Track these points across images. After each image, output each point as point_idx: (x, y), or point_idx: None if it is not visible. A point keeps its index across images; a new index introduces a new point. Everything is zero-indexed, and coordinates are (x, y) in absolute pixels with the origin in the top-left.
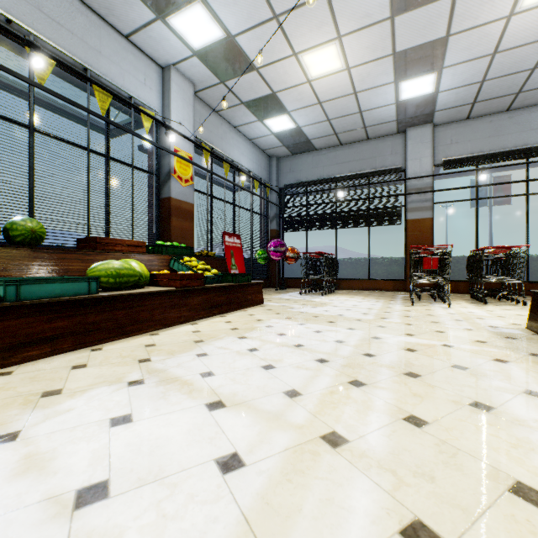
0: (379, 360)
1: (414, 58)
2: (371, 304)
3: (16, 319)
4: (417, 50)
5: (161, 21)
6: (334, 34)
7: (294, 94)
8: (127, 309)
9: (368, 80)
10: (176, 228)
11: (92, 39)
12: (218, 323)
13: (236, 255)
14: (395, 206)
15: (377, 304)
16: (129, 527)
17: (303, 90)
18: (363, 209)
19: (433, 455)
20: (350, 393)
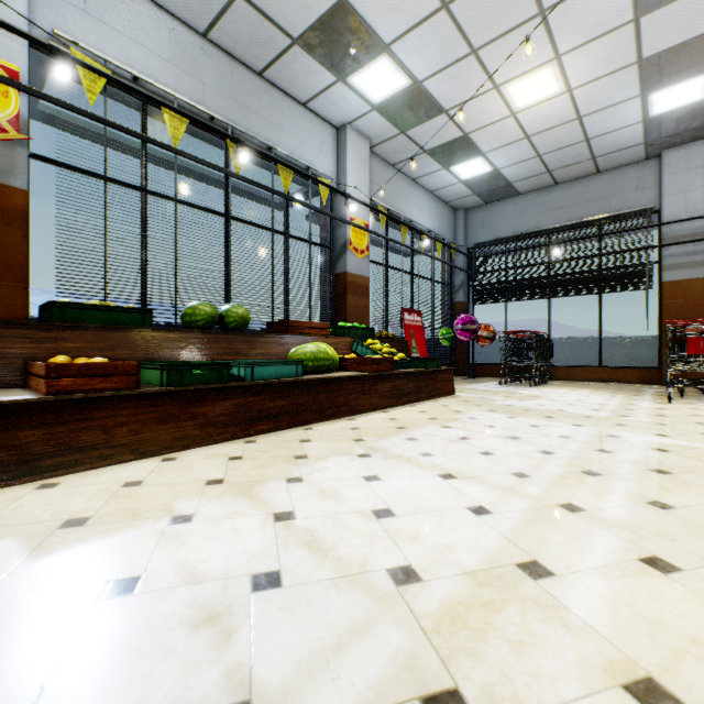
0: (617, 456)
1: (673, 60)
2: (603, 399)
3: (252, 396)
4: (677, 49)
5: (342, 82)
6: (550, 55)
7: (492, 132)
8: (327, 393)
9: (599, 99)
10: (352, 306)
11: (274, 115)
12: (412, 412)
13: (417, 336)
14: (642, 263)
15: (612, 400)
16: (421, 530)
17: (505, 125)
18: (590, 270)
19: (676, 527)
20: (583, 480)
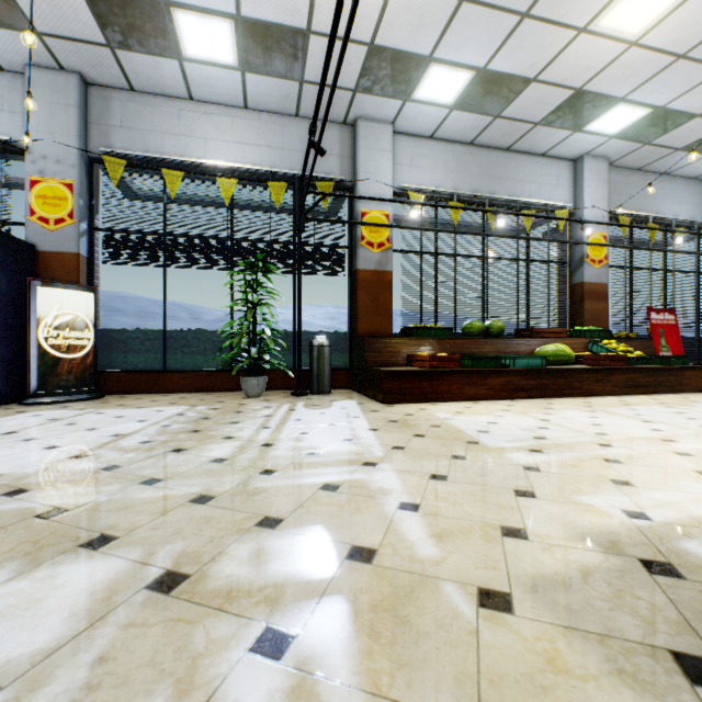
0: None
1: None
2: None
3: (513, 376)
4: None
5: (577, 132)
6: None
7: None
8: (564, 379)
9: None
10: (588, 311)
11: (517, 174)
12: (643, 399)
13: (667, 335)
14: None
15: None
16: (615, 429)
17: None
18: None
19: None
20: None
